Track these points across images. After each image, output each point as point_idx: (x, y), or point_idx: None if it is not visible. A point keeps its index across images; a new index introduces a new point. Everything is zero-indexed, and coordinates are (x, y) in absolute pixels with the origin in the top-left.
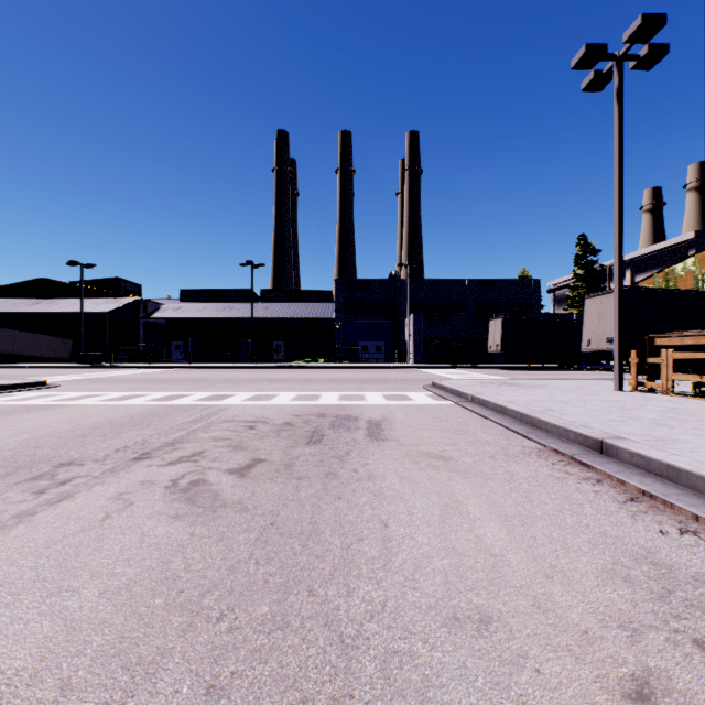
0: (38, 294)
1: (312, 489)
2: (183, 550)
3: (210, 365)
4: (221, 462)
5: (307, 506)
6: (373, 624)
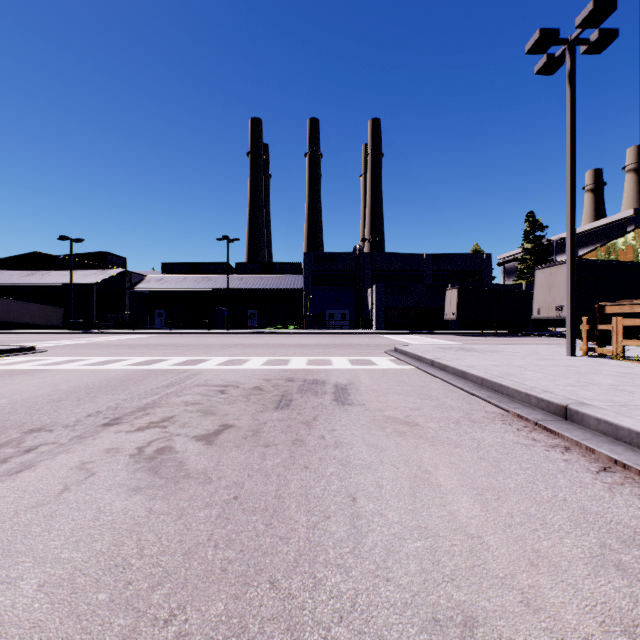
0: (32, 266)
1: (278, 458)
2: (138, 529)
3: (189, 331)
4: (190, 427)
5: (273, 476)
6: (343, 628)
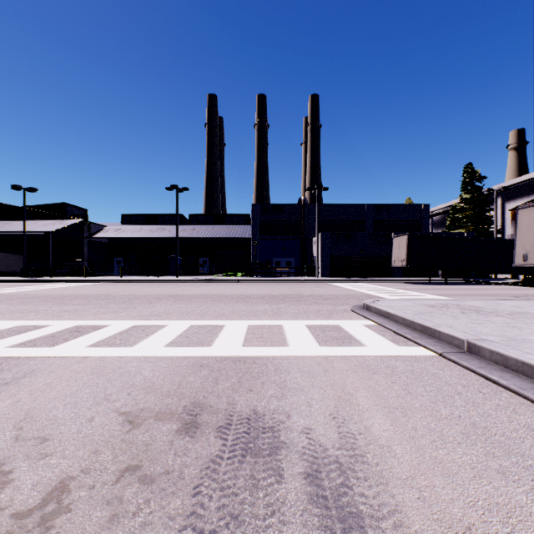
0: None
1: None
2: None
3: (137, 278)
4: None
5: None
6: None
